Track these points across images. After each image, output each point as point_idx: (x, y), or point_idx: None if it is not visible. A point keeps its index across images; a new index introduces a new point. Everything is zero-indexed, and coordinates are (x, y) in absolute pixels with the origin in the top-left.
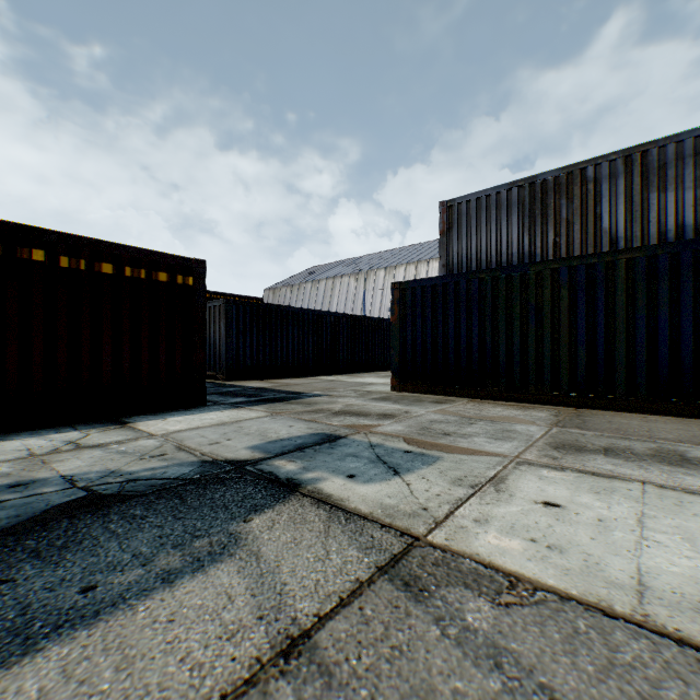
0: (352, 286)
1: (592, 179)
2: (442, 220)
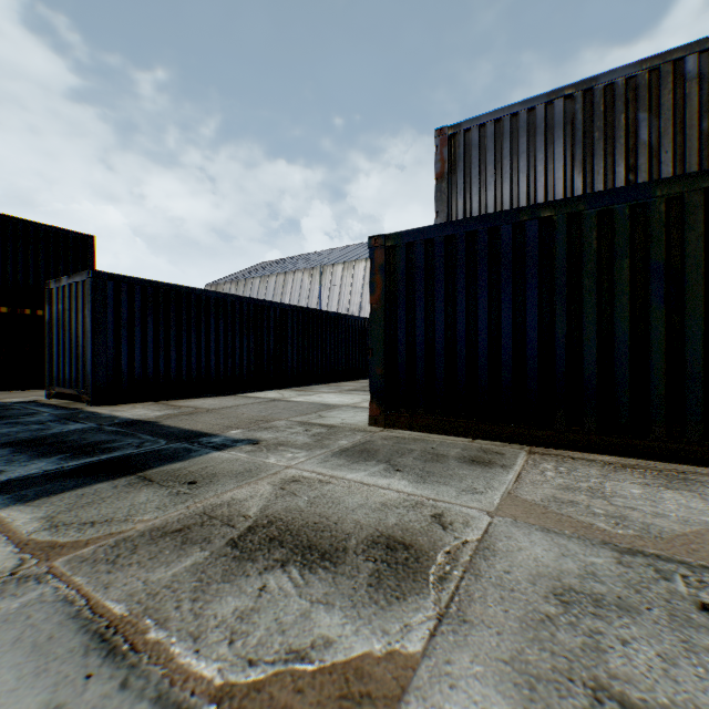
0: (306, 282)
1: (694, 77)
2: (440, 157)
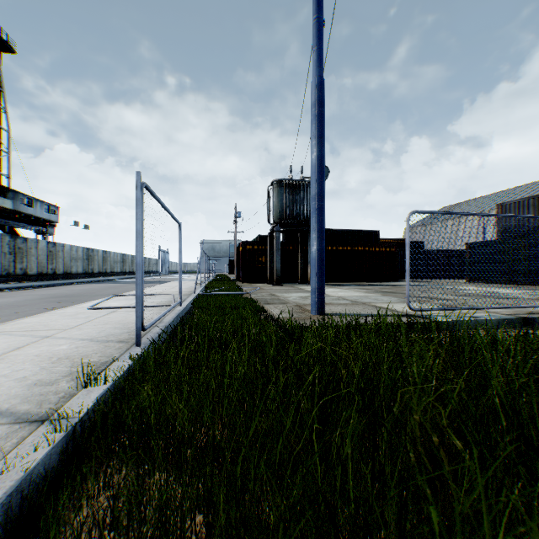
0: (475, 222)
1: None
2: (496, 212)
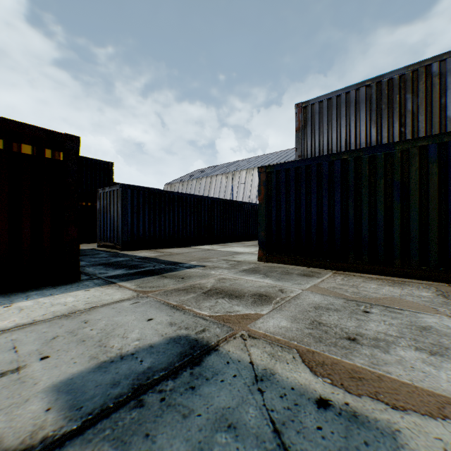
0: (224, 181)
1: (436, 74)
2: (298, 119)
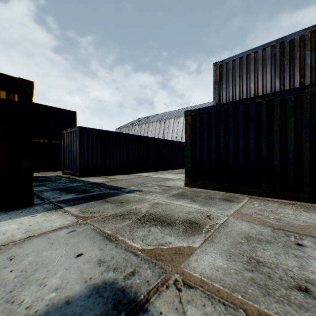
0: (158, 126)
1: None
2: (215, 74)
